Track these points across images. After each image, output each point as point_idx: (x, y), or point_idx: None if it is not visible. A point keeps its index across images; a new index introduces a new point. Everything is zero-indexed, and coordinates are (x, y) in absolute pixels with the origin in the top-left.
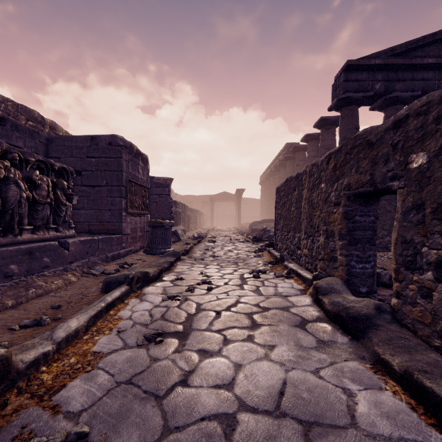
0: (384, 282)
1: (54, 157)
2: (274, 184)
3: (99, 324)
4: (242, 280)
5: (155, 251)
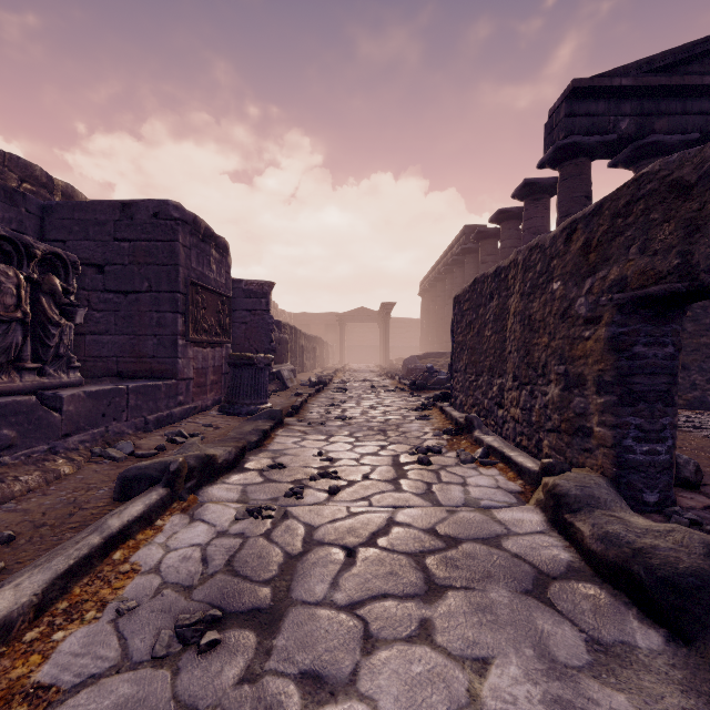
0: (684, 479)
1: (56, 239)
2: (443, 295)
3: (79, 592)
4: (396, 467)
5: (239, 409)
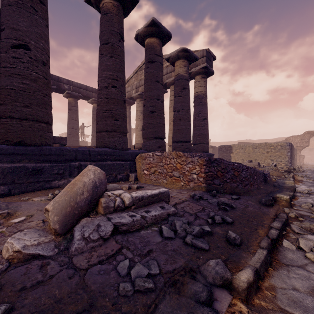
0: None
1: None
2: None
3: None
4: None
5: None
